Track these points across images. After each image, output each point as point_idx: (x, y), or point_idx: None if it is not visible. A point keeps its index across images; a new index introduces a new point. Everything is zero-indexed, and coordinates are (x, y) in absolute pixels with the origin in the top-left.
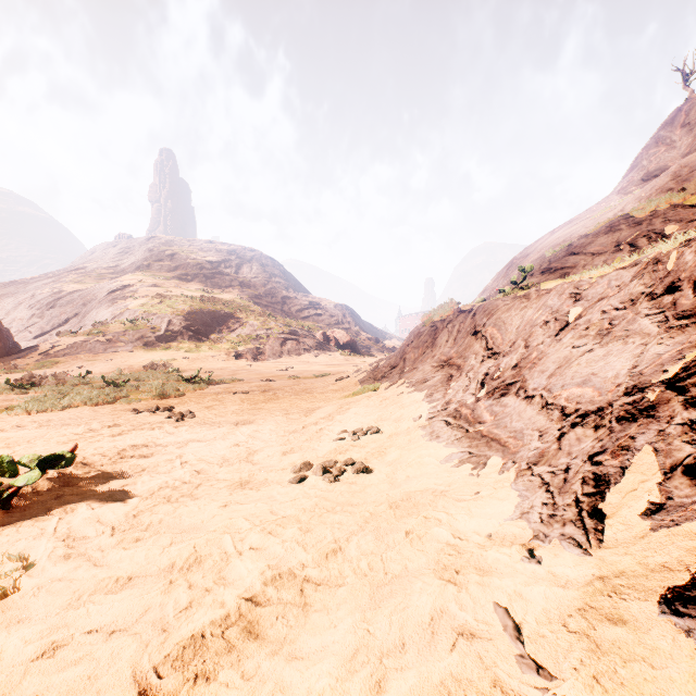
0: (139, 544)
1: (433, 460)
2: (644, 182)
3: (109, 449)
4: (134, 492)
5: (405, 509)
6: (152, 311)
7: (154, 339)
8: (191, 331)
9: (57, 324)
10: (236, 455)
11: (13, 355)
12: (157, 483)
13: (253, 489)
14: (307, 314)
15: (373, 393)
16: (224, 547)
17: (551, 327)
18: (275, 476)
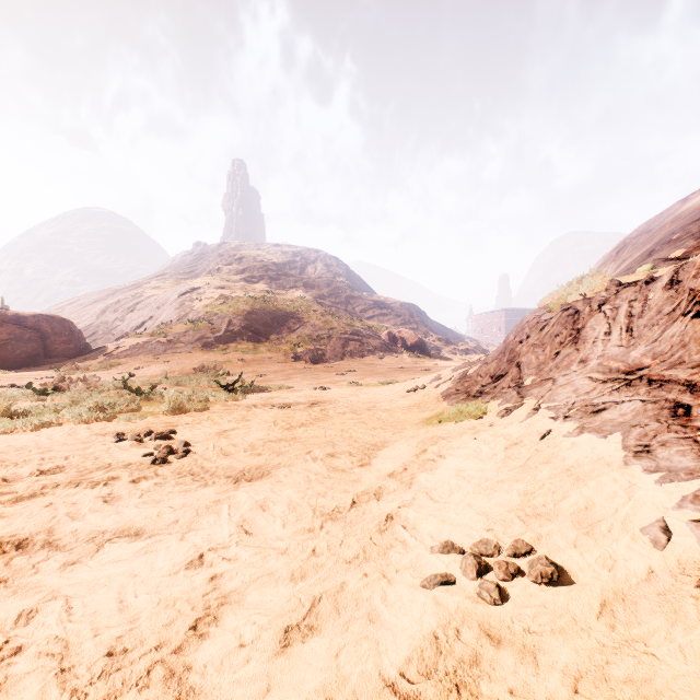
0: None
1: None
2: None
3: None
4: None
5: None
6: (214, 312)
7: (213, 340)
8: (251, 331)
9: (135, 327)
10: (161, 625)
11: (82, 355)
12: None
13: None
14: (371, 314)
15: (478, 422)
16: None
17: None
18: None
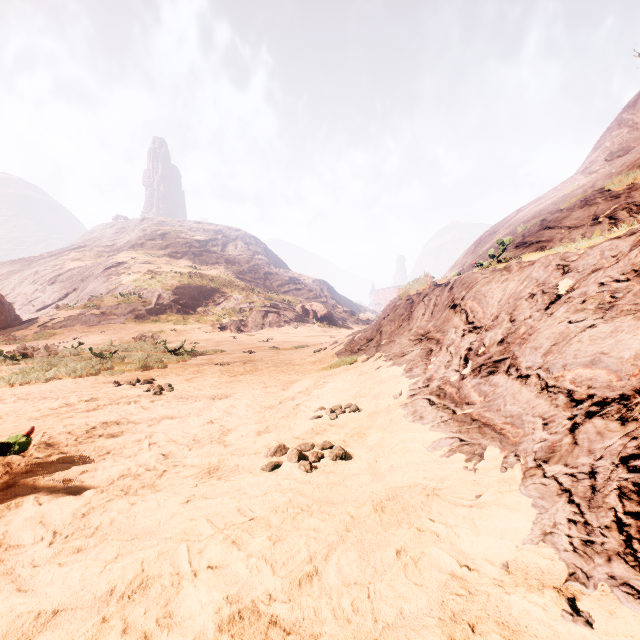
0: (80, 556)
1: (419, 446)
2: (607, 162)
3: (79, 427)
4: (91, 481)
5: (392, 513)
6: (144, 286)
7: (145, 312)
8: (180, 304)
9: (57, 298)
10: (208, 434)
11: (14, 327)
12: (118, 470)
13: (222, 479)
14: (287, 289)
15: (350, 366)
16: (177, 564)
17: (539, 301)
18: (247, 462)
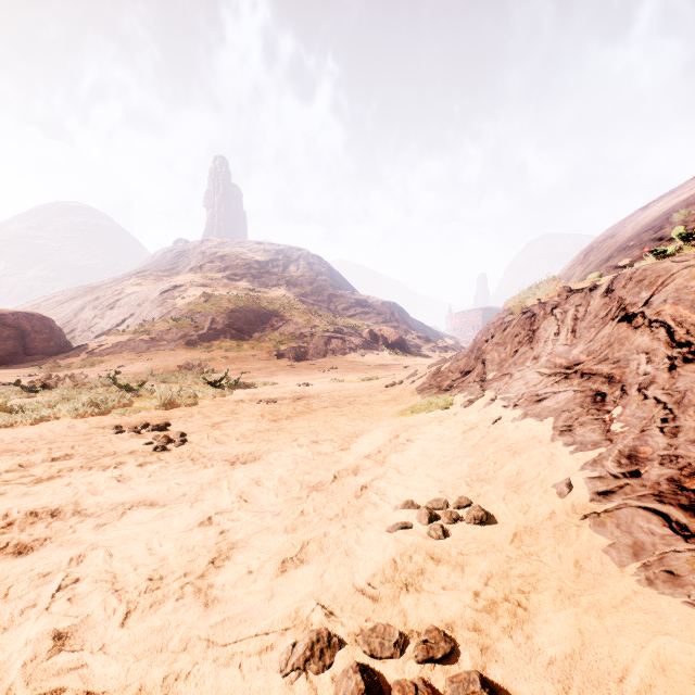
0: None
1: None
2: None
3: None
4: None
5: None
6: (197, 310)
7: (197, 338)
8: (234, 329)
9: (115, 324)
10: (186, 562)
11: (63, 353)
12: None
13: None
14: (353, 312)
15: (444, 412)
16: None
17: None
18: None
